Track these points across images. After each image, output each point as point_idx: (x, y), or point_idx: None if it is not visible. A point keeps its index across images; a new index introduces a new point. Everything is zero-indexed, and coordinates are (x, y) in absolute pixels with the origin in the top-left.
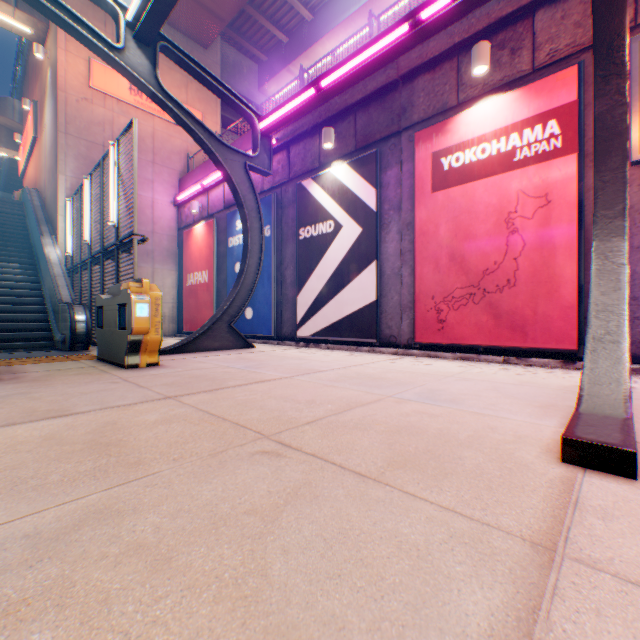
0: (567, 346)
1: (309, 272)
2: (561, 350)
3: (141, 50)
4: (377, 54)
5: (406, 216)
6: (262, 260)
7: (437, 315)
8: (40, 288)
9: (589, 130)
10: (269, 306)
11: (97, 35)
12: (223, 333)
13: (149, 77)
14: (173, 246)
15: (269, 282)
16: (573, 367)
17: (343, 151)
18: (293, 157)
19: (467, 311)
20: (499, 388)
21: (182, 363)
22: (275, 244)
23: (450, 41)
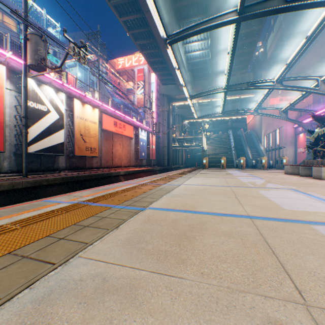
0: None
1: None
2: None
3: (283, 113)
4: None
5: None
6: None
7: None
8: (258, 156)
9: None
10: None
11: (275, 116)
12: None
13: (285, 117)
14: (292, 140)
15: None
16: None
17: None
18: None
19: None
20: None
21: None
22: None
23: None
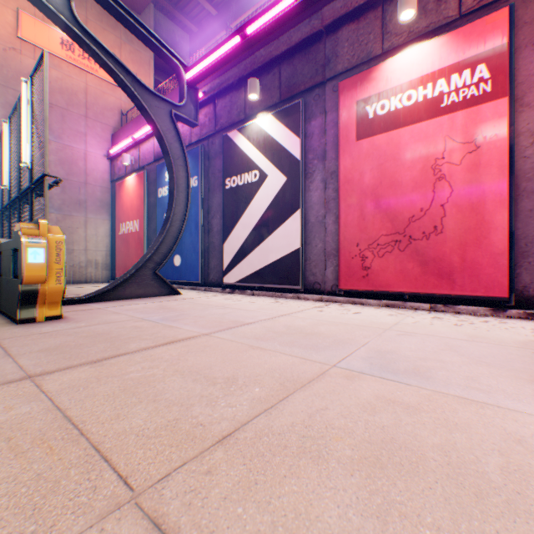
0: (497, 293)
1: (235, 220)
2: (491, 298)
3: None
4: None
5: (330, 165)
6: (188, 208)
7: (362, 262)
8: None
9: (519, 74)
10: (196, 253)
11: None
12: (147, 280)
13: (62, 8)
14: (106, 197)
15: (196, 230)
16: (504, 315)
17: (268, 103)
18: (220, 110)
19: (392, 258)
20: (455, 347)
21: (92, 315)
22: (202, 194)
23: None
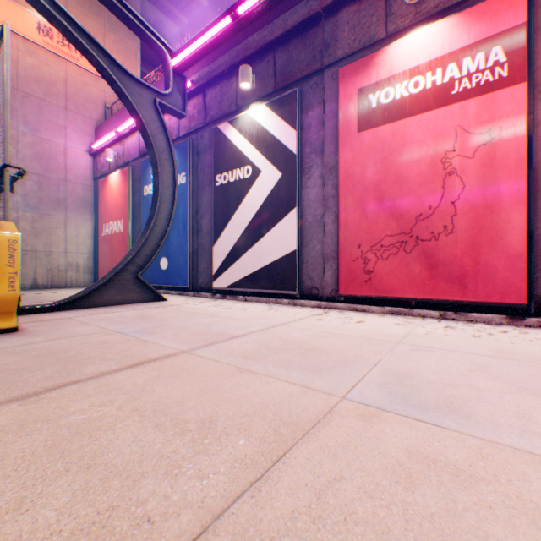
0: (515, 300)
1: (226, 220)
2: (507, 304)
3: None
4: None
5: (329, 159)
6: (175, 206)
7: (364, 265)
8: None
9: (538, 57)
10: (185, 256)
11: None
12: (128, 285)
13: None
14: (89, 195)
15: (185, 231)
16: (522, 324)
17: (262, 92)
18: (209, 101)
19: (398, 261)
20: (485, 367)
21: (56, 326)
22: (191, 192)
23: None
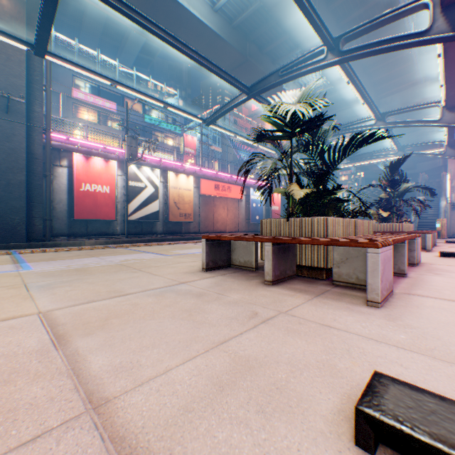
0: None
1: None
2: None
3: (450, 149)
4: None
5: None
6: None
7: None
8: (436, 216)
9: None
10: None
11: (435, 154)
12: None
13: (453, 155)
14: None
15: None
16: None
17: None
18: None
19: None
20: None
21: (452, 239)
22: None
23: None
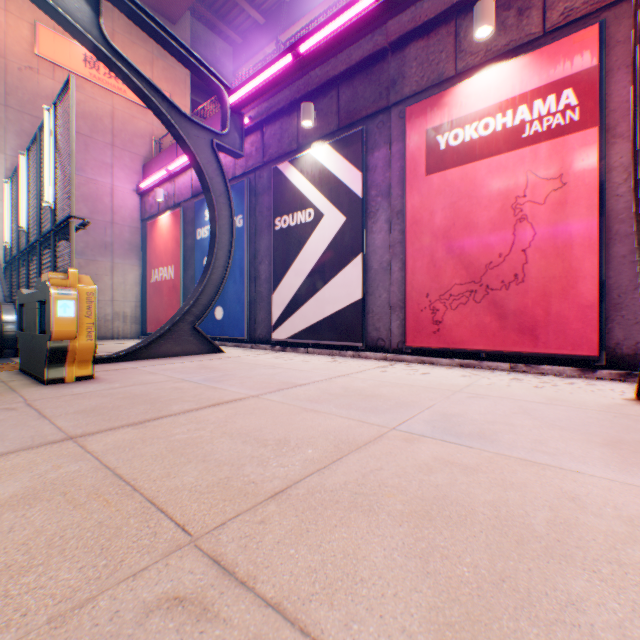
0: (586, 352)
1: (286, 267)
2: (579, 356)
3: None
4: (364, 12)
5: (396, 203)
6: (232, 253)
7: (432, 315)
8: None
9: (611, 101)
10: (241, 305)
11: None
12: (186, 336)
13: (90, 27)
14: (136, 239)
15: (241, 278)
16: (593, 376)
17: (324, 130)
18: (268, 138)
19: (467, 311)
20: (529, 410)
21: (126, 375)
22: (248, 236)
23: (448, 1)
